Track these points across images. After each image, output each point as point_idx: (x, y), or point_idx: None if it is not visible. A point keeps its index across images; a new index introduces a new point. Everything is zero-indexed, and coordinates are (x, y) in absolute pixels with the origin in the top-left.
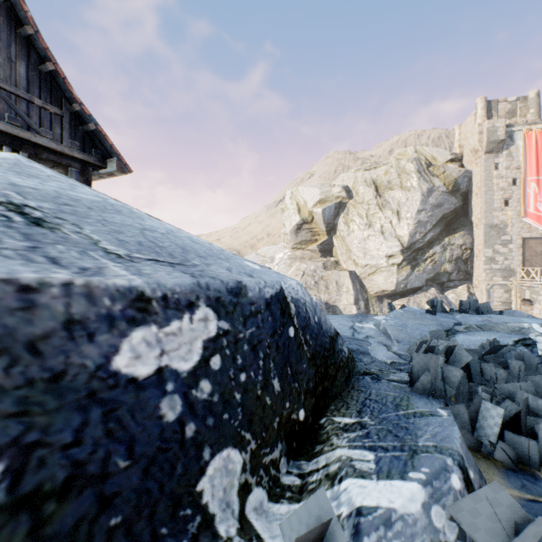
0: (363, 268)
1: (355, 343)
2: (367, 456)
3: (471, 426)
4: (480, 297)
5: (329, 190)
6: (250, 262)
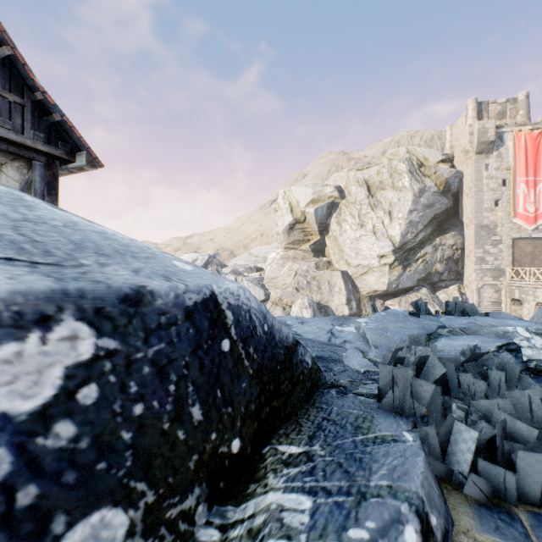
0: (355, 268)
1: (328, 349)
2: (302, 504)
3: (442, 450)
4: (471, 297)
5: (322, 190)
6: (181, 262)
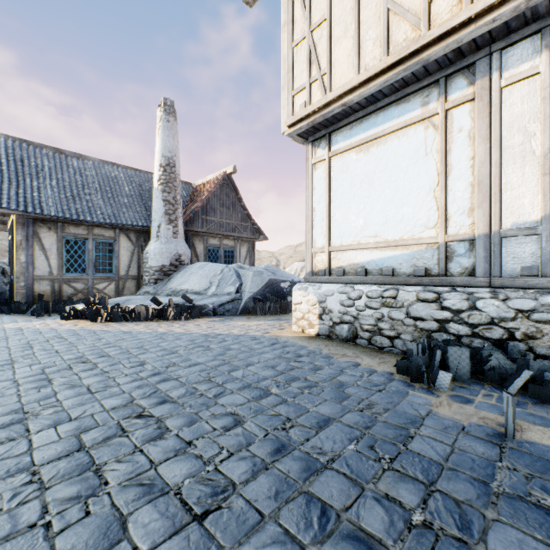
0: None
1: None
2: None
3: None
4: None
5: None
6: (296, 276)
